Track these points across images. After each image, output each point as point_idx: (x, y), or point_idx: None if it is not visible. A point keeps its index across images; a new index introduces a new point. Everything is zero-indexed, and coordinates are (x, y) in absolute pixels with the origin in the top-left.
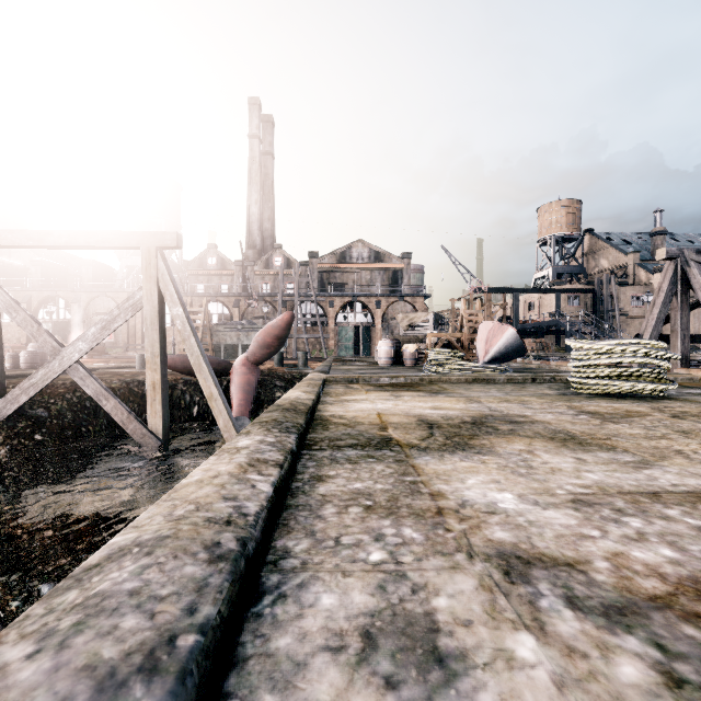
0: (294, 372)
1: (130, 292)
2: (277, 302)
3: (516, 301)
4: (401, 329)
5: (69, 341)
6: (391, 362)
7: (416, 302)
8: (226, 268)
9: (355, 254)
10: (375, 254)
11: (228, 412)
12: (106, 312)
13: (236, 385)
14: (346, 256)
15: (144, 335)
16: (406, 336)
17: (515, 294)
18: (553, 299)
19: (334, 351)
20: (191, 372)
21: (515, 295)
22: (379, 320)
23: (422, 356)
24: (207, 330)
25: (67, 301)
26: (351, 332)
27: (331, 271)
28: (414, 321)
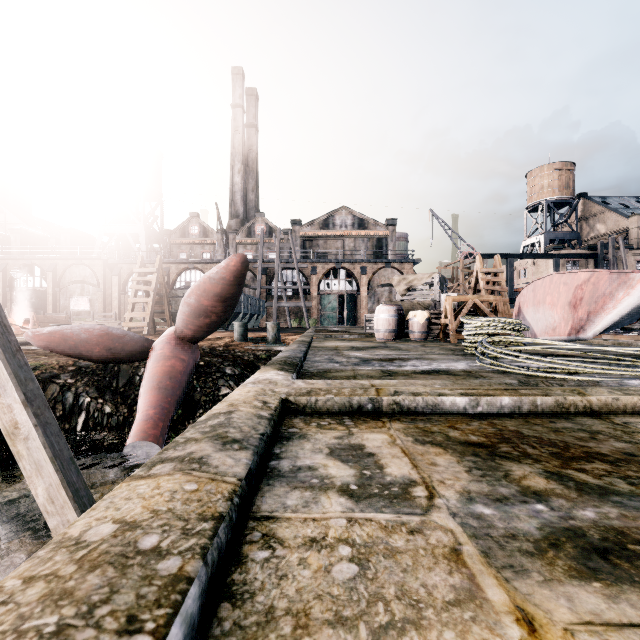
0: (259, 351)
1: (107, 260)
2: (257, 269)
3: (510, 267)
4: (397, 293)
5: (45, 310)
6: (393, 335)
7: (404, 269)
8: (208, 237)
9: (338, 222)
10: (358, 221)
11: (57, 466)
12: (82, 280)
13: (147, 377)
14: (329, 224)
15: (120, 304)
16: (408, 302)
17: (509, 259)
18: (550, 265)
19: (317, 320)
20: (83, 355)
21: (509, 260)
22: (364, 287)
23: (432, 327)
24: (163, 295)
25: (43, 269)
26: (334, 300)
27: (314, 238)
28: (413, 284)
